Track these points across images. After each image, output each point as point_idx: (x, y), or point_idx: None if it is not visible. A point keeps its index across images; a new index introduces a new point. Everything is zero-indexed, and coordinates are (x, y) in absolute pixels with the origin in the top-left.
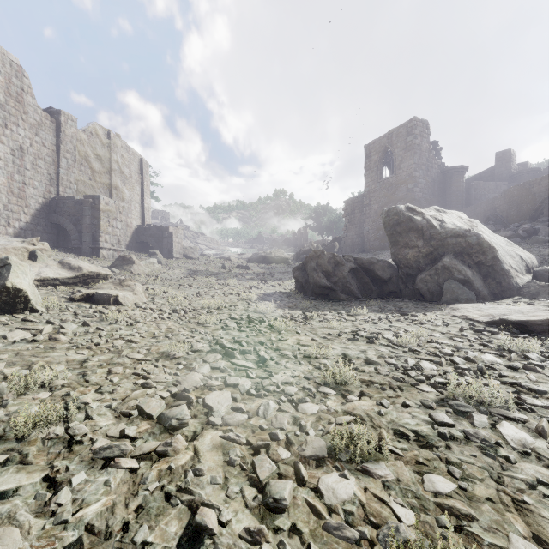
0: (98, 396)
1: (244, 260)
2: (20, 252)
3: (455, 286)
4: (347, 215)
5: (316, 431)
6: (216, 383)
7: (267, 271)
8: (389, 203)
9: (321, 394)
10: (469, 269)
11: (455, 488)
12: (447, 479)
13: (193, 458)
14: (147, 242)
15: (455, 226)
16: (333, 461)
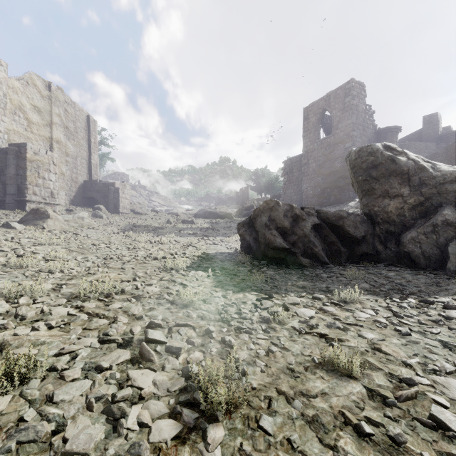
0: None
1: (191, 215)
2: None
3: None
4: (286, 174)
5: None
6: None
7: (211, 226)
8: (326, 162)
9: None
10: None
11: None
12: None
13: None
14: (94, 197)
15: (454, 168)
16: None
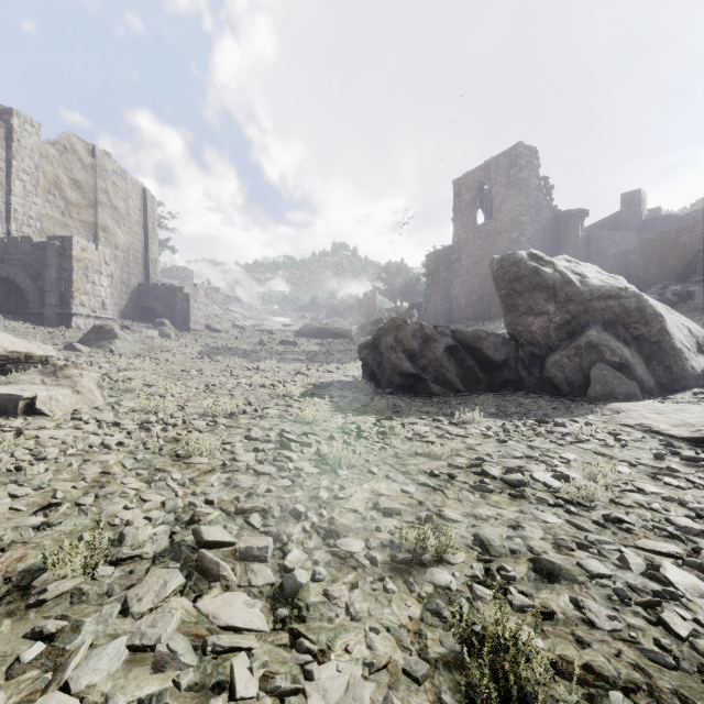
0: None
1: (291, 333)
2: None
3: (608, 373)
4: (430, 274)
5: None
6: None
7: (322, 348)
8: (485, 258)
9: None
10: (627, 348)
11: None
12: None
13: None
14: (153, 307)
15: (603, 283)
16: None
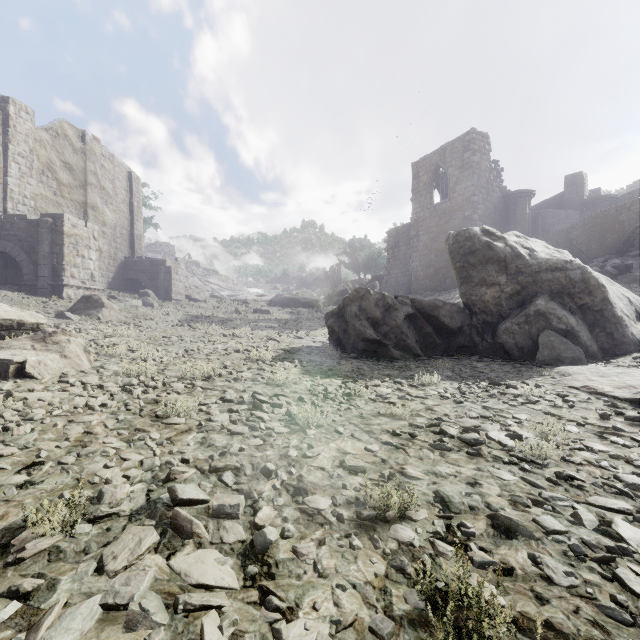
0: None
1: (264, 303)
2: None
3: (555, 339)
4: (390, 249)
5: None
6: None
7: (292, 317)
8: (441, 234)
9: None
10: (572, 316)
11: None
12: None
13: None
14: (138, 279)
15: (550, 256)
16: None
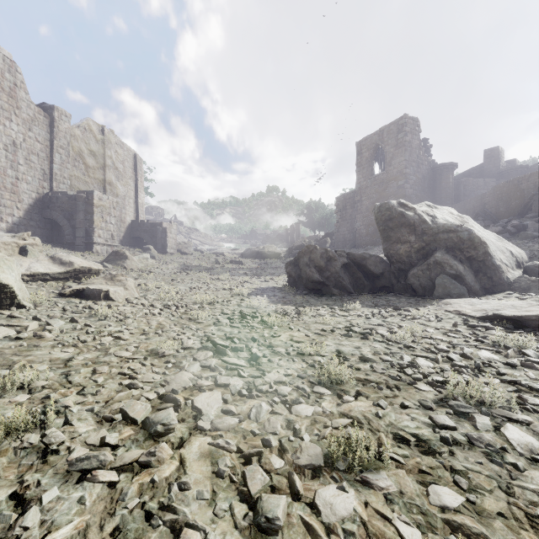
0: (80, 399)
1: (237, 255)
2: (10, 247)
3: (446, 281)
4: (339, 211)
5: (312, 436)
6: (206, 383)
7: (260, 266)
8: (380, 199)
9: (315, 394)
10: (461, 264)
11: (463, 501)
12: (453, 491)
13: (179, 469)
14: (141, 237)
15: (446, 222)
16: (330, 470)
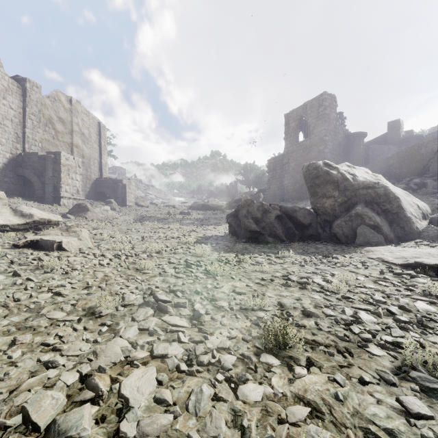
0: None
1: (186, 207)
2: None
3: (366, 230)
4: (270, 171)
5: None
6: (140, 355)
7: (205, 217)
8: (304, 162)
9: (263, 364)
10: (378, 216)
11: None
12: None
13: None
14: (105, 192)
15: (365, 179)
16: None
